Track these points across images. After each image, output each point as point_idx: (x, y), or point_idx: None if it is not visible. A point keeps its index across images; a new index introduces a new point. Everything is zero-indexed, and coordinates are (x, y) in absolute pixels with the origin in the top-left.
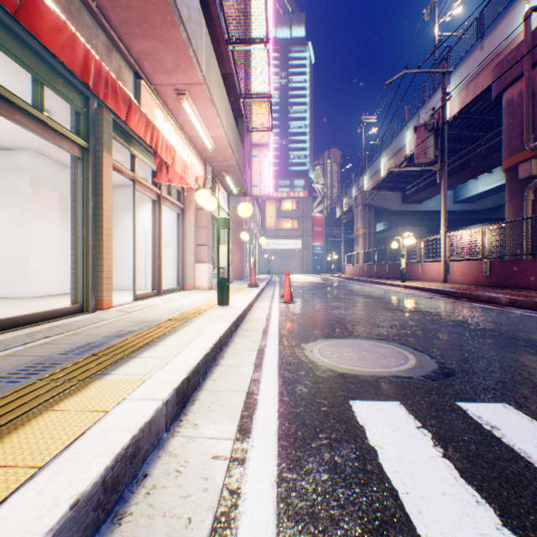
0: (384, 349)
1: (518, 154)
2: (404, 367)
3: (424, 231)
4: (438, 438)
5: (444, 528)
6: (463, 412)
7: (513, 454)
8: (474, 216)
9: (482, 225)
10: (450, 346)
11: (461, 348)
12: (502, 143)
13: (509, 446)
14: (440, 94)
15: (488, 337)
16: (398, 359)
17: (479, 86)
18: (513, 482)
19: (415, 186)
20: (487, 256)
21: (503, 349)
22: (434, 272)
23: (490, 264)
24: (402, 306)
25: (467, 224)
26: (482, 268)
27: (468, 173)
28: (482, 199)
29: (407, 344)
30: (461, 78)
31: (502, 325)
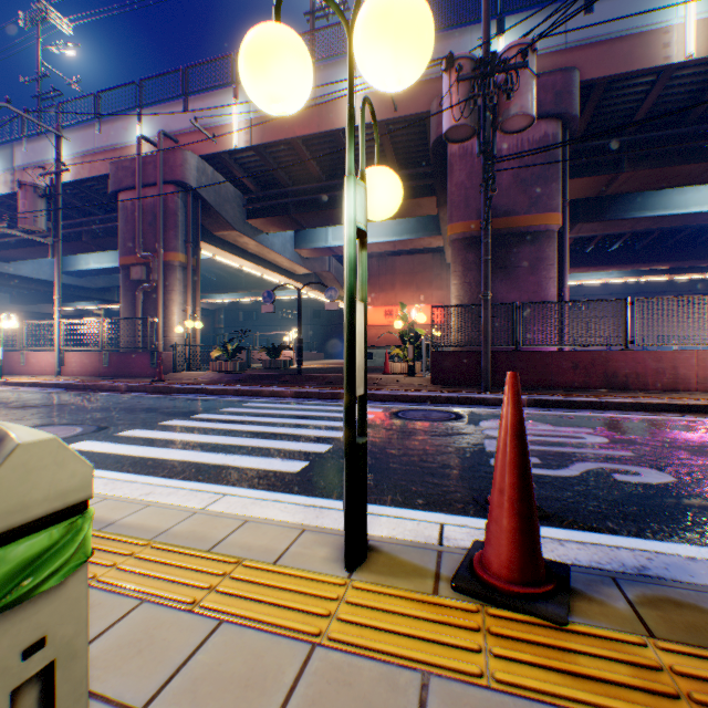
0: (54, 429)
1: (135, 257)
2: (79, 431)
3: (8, 299)
4: (115, 442)
5: (126, 451)
6: (121, 435)
7: (142, 437)
8: (86, 293)
9: (93, 303)
10: (100, 418)
11: (108, 418)
12: (121, 240)
13: (140, 436)
14: (50, 144)
15: (122, 411)
16: (71, 430)
17: (98, 168)
18: (142, 441)
19: (3, 238)
20: (109, 348)
21: (131, 414)
22: (47, 363)
23: (112, 356)
24: (31, 403)
25: (76, 300)
26: (105, 359)
27: (83, 247)
28: (95, 276)
29: (69, 423)
30: (78, 144)
31: (128, 403)
